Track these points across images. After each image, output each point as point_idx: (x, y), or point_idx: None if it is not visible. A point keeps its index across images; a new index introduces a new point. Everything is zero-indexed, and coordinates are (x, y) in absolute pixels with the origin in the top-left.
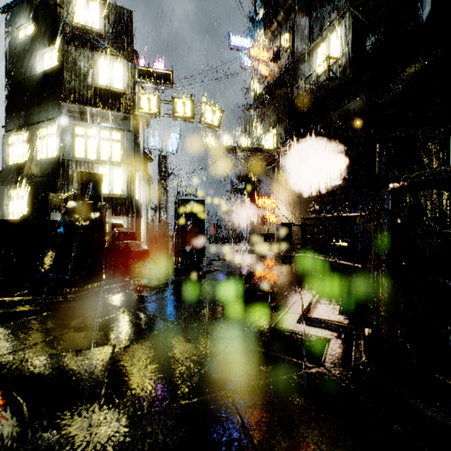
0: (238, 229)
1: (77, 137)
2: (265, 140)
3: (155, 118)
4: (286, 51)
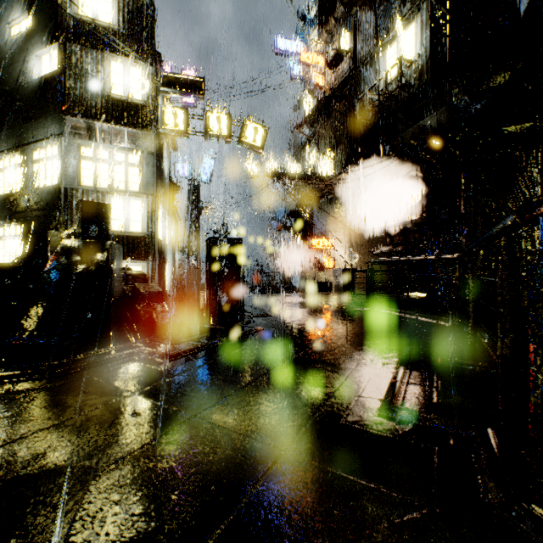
0: (286, 276)
1: (83, 160)
2: (319, 166)
3: (182, 136)
4: (346, 55)
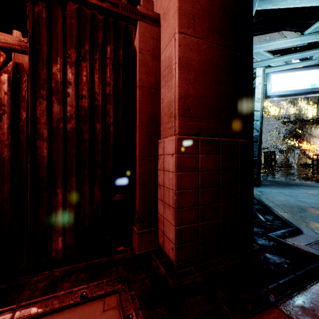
0: (288, 161)
1: None
2: (308, 110)
3: None
4: None
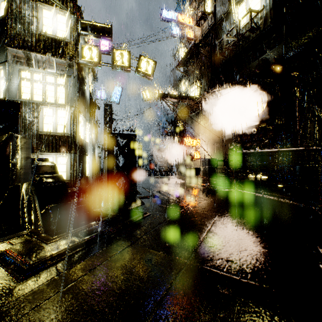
0: (168, 163)
1: (23, 81)
2: (190, 92)
3: (96, 66)
4: (208, 16)
